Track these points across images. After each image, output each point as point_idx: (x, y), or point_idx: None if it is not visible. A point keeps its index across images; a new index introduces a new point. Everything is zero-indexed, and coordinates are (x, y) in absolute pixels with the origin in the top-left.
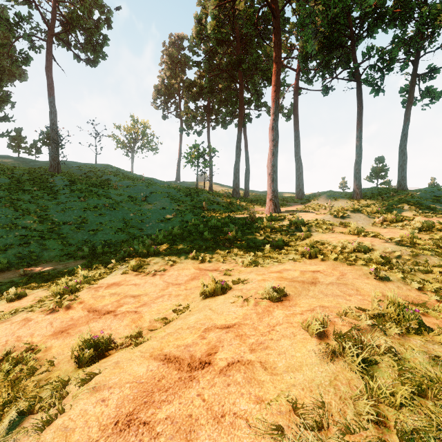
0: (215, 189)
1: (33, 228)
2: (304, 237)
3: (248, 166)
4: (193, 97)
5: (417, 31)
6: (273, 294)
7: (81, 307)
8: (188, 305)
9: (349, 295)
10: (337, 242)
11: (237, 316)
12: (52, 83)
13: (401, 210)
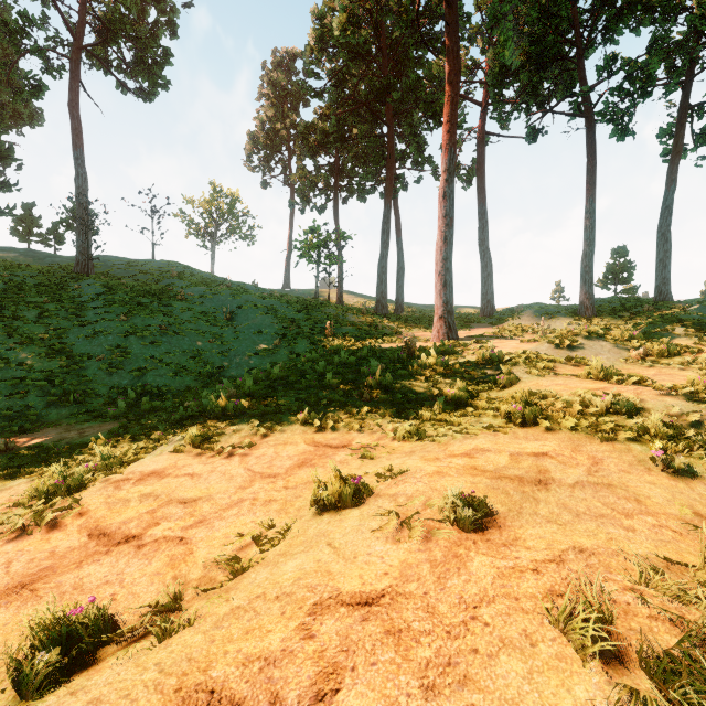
0: (348, 301)
1: (36, 366)
2: (505, 384)
3: (401, 263)
4: (311, 150)
5: (689, 32)
6: (464, 514)
7: (78, 525)
8: (287, 527)
9: (625, 514)
10: (570, 394)
11: (388, 569)
12: (79, 128)
13: (671, 335)
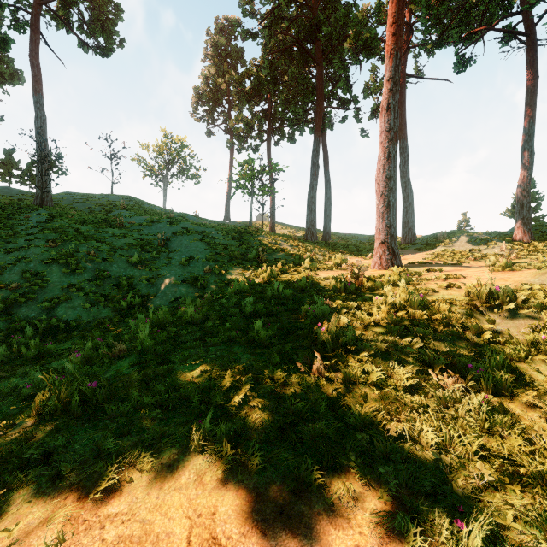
0: (279, 231)
1: None
2: None
3: (329, 194)
4: (247, 96)
5: None
6: None
7: None
8: None
9: None
10: None
11: None
12: (38, 75)
13: None
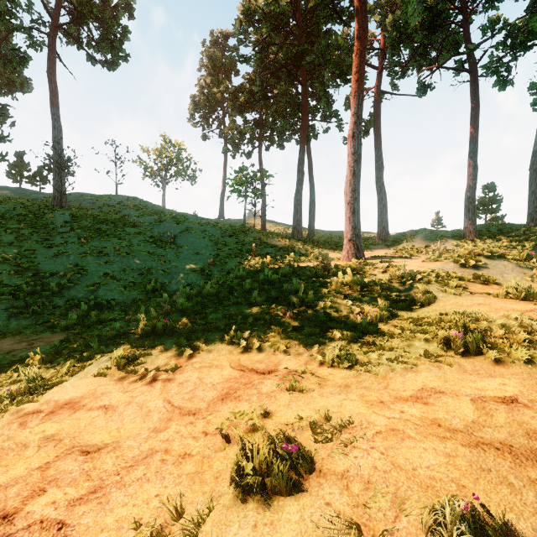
0: (269, 228)
1: (5, 282)
2: (423, 303)
3: (313, 197)
4: (240, 107)
5: None
6: None
7: None
8: (199, 518)
9: None
10: (501, 316)
11: None
12: (55, 90)
13: None
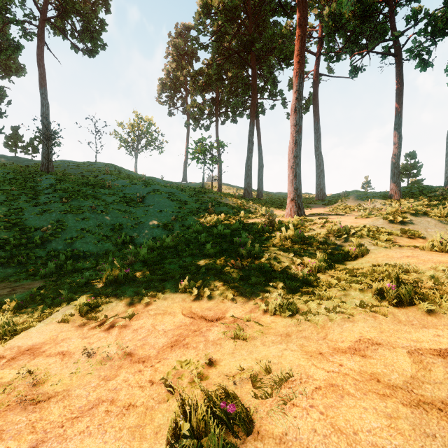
0: (225, 190)
1: None
2: (357, 255)
3: (261, 163)
4: (200, 88)
5: None
6: None
7: None
8: None
9: None
10: (429, 268)
11: None
12: (43, 73)
13: None
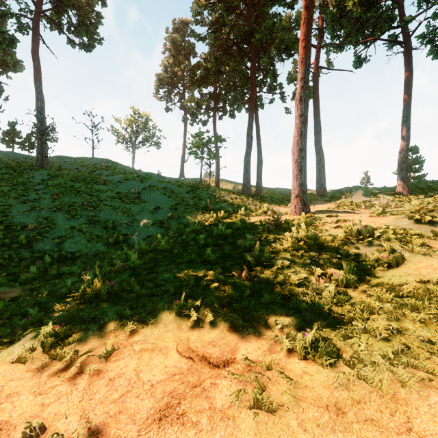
0: (222, 186)
1: None
2: (390, 264)
3: (260, 158)
4: (198, 82)
5: None
6: None
7: None
8: None
9: None
10: None
11: None
12: (38, 67)
13: None
